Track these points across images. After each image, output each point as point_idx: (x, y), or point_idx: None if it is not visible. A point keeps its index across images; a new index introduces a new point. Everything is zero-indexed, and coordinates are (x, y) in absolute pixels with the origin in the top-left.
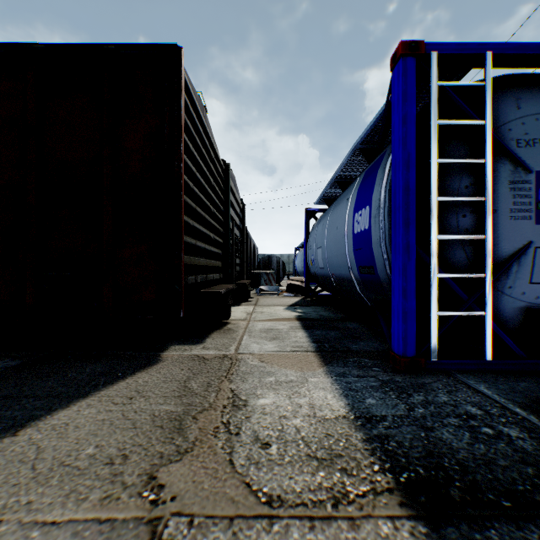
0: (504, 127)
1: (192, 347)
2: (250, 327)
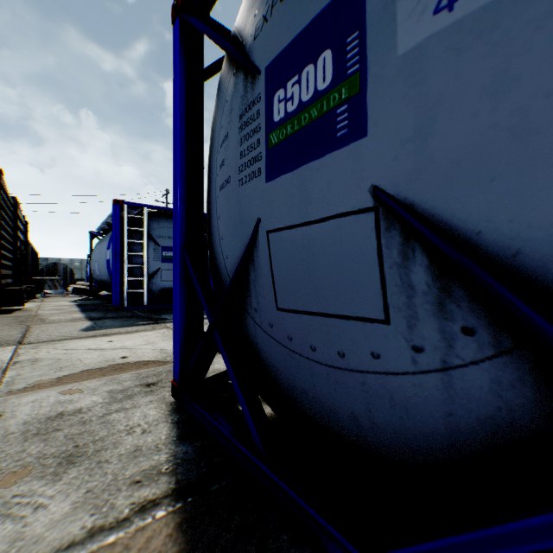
0: (153, 230)
1: (8, 315)
2: (42, 309)
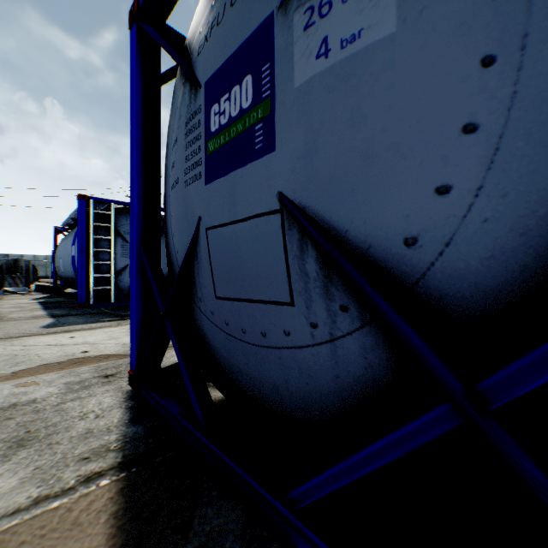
0: (122, 227)
1: None
2: (1, 307)
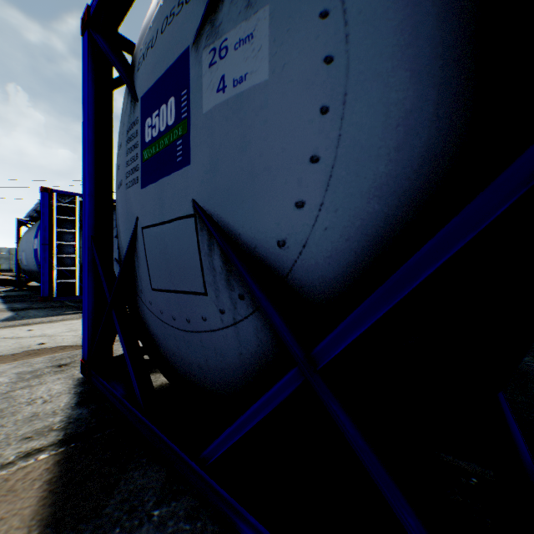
0: None
1: None
2: None
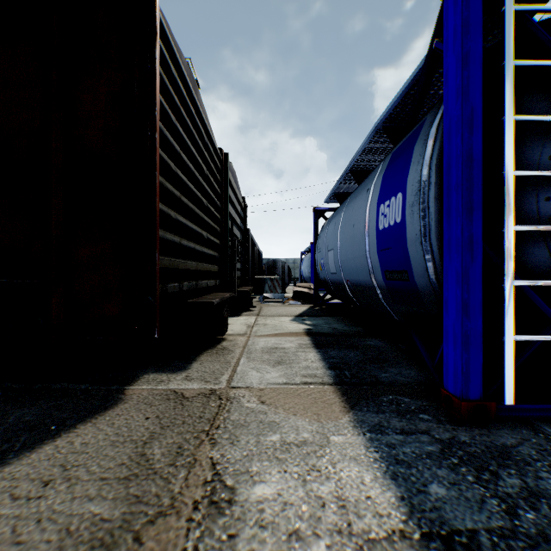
0: None
1: (172, 376)
2: (249, 346)
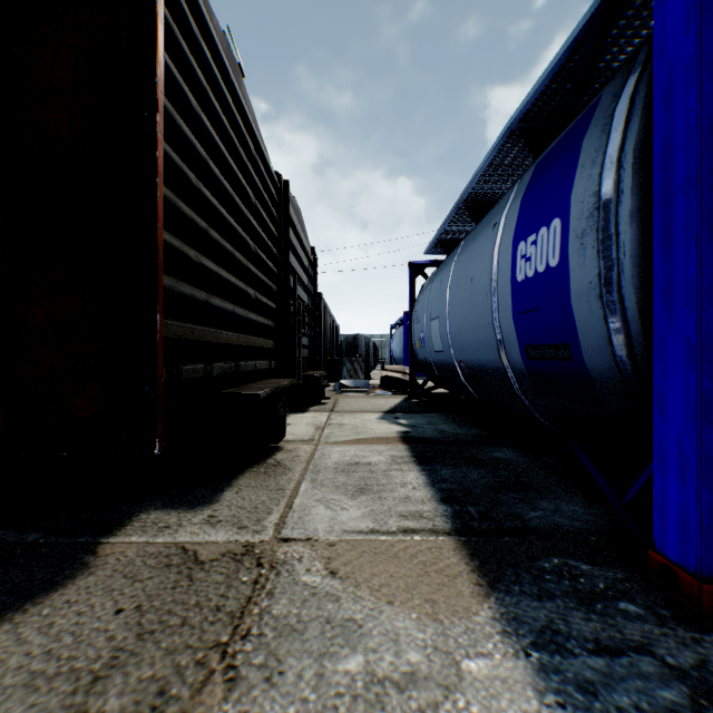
0: None
1: (186, 516)
2: (316, 460)
